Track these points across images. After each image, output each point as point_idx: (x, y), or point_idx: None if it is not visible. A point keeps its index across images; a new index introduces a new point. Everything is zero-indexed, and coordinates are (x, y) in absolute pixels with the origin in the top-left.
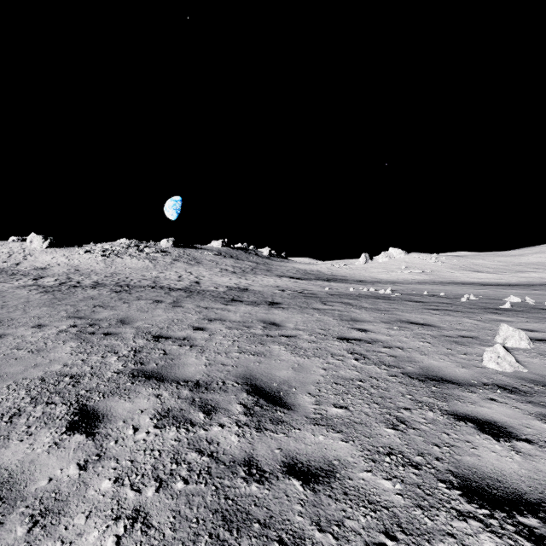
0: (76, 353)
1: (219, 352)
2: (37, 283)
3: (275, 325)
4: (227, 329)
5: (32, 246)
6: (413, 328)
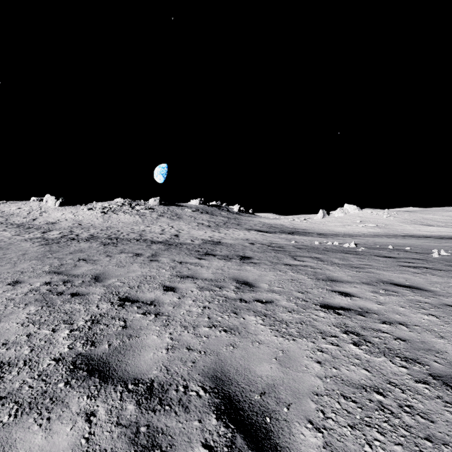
0: (28, 323)
1: (186, 326)
2: (44, 236)
3: (249, 285)
4: (198, 290)
5: (47, 205)
6: (403, 293)
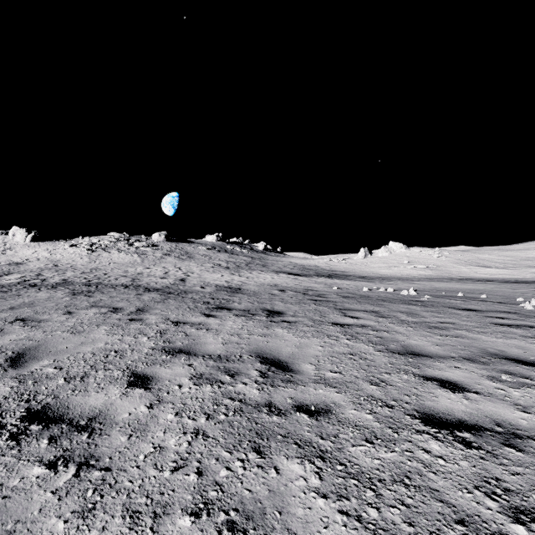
0: None
1: (137, 512)
2: None
3: (282, 368)
4: (192, 383)
5: (15, 240)
6: None
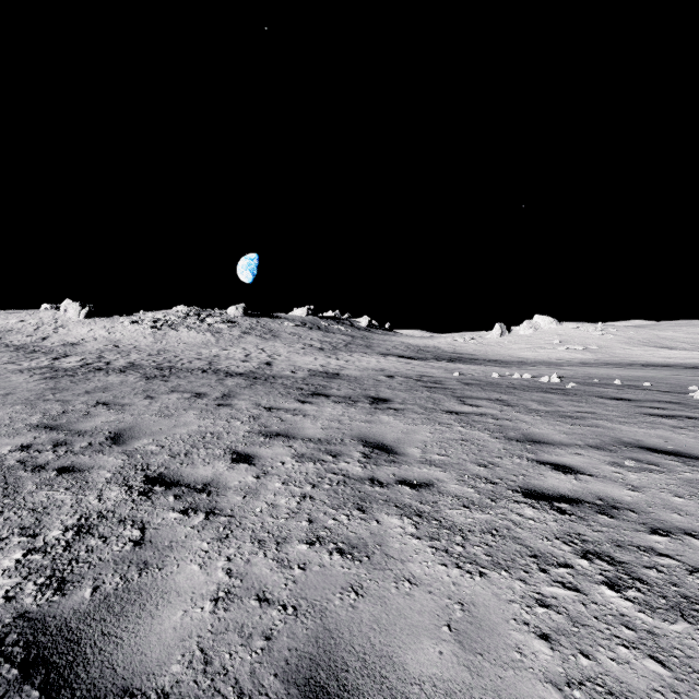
0: None
1: (263, 540)
2: (53, 364)
3: (387, 451)
4: (294, 461)
5: (67, 316)
6: (668, 466)
